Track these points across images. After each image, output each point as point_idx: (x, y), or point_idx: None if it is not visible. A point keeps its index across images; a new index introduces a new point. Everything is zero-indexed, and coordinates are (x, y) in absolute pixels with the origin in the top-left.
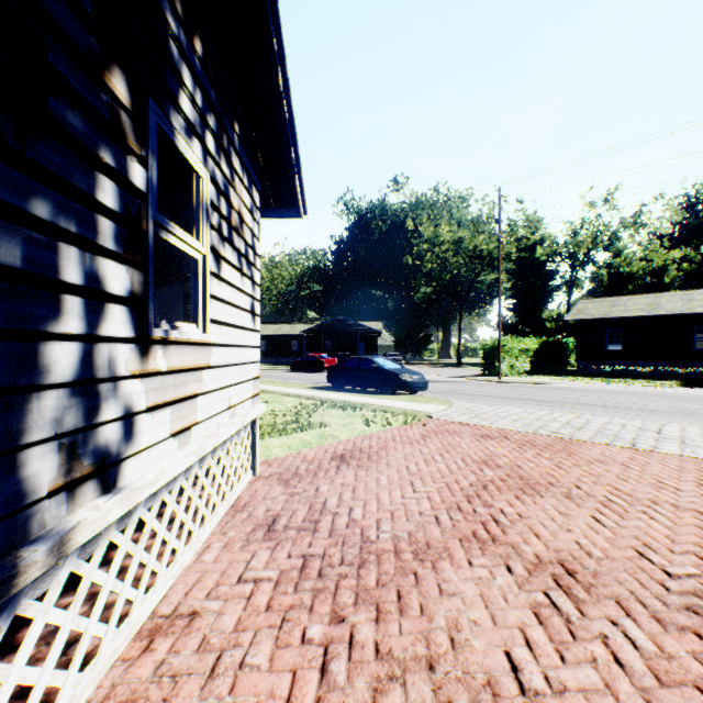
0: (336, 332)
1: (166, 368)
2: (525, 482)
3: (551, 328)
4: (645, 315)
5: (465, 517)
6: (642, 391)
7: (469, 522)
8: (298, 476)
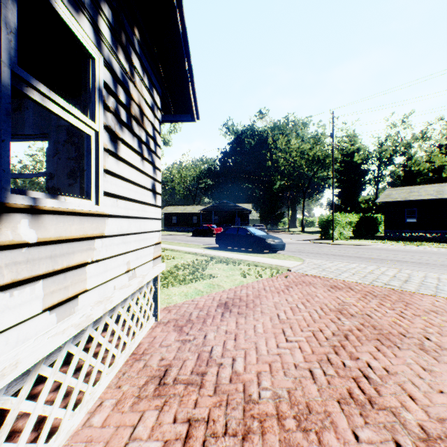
0: (222, 210)
1: (35, 239)
2: (379, 332)
3: (365, 208)
4: (434, 198)
5: (337, 372)
6: (437, 251)
7: (342, 378)
8: (190, 322)
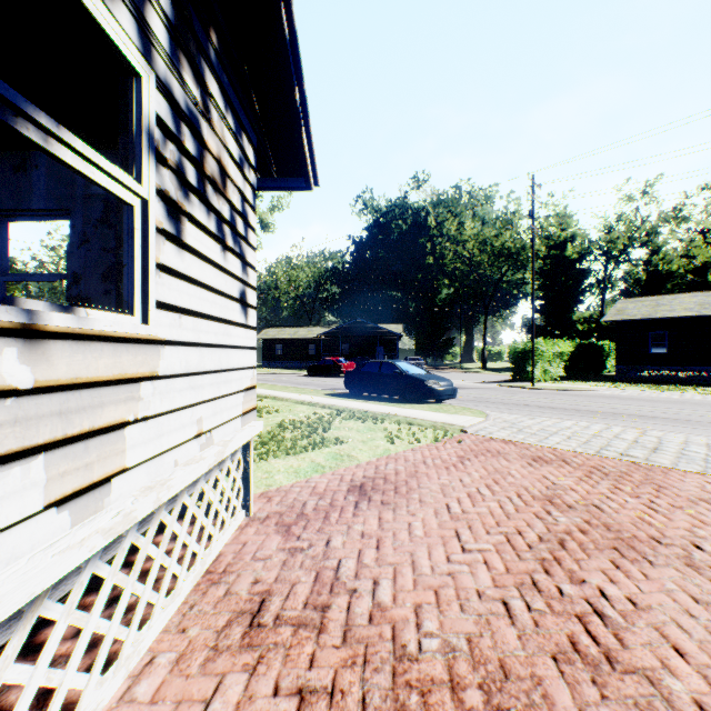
0: (355, 335)
1: (31, 382)
2: (617, 536)
3: (583, 331)
4: (695, 315)
5: (549, 606)
6: (702, 400)
7: (558, 616)
8: (303, 518)
